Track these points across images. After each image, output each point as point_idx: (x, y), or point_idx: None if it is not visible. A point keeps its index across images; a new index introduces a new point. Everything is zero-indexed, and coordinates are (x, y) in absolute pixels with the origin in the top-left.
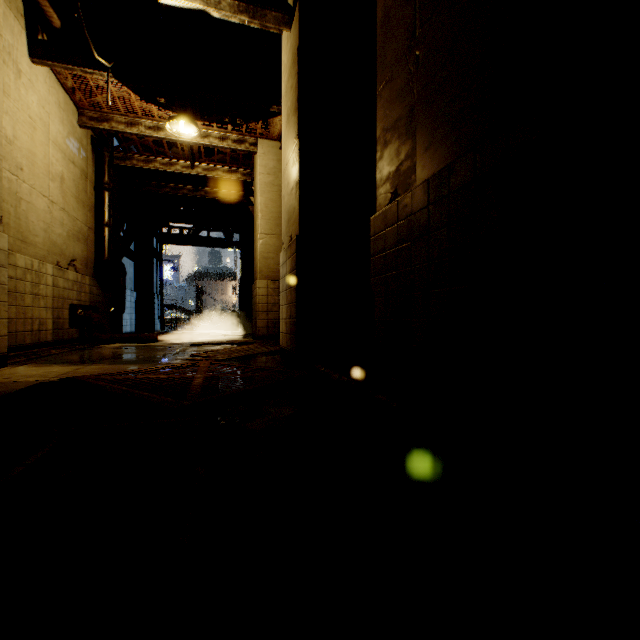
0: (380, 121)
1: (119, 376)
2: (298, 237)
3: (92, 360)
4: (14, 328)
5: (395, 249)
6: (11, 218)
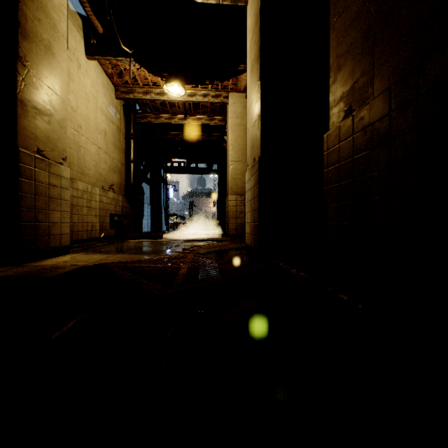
0: (333, 50)
1: (130, 264)
2: (260, 158)
3: (119, 251)
4: (76, 229)
5: (350, 159)
6: (75, 159)
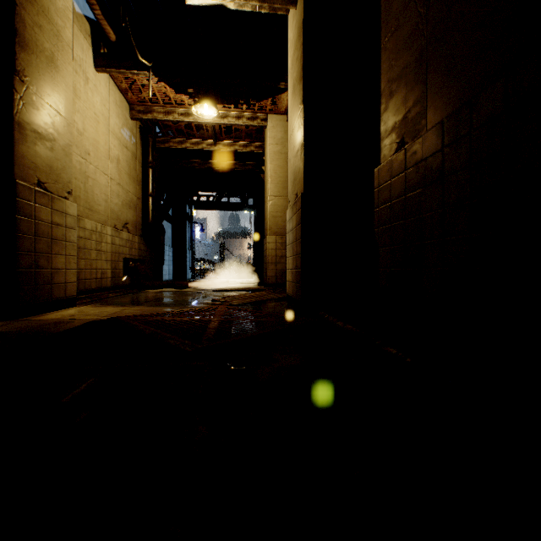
0: (384, 73)
1: (151, 317)
2: (303, 194)
3: (136, 302)
4: (83, 276)
5: (402, 198)
6: (81, 192)
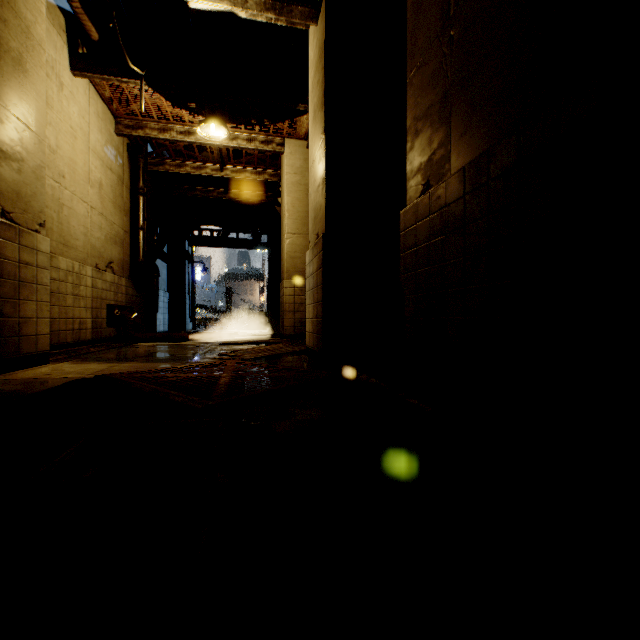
0: (410, 110)
1: (149, 374)
2: (325, 234)
3: (126, 358)
4: (57, 327)
5: (427, 244)
6: (54, 223)
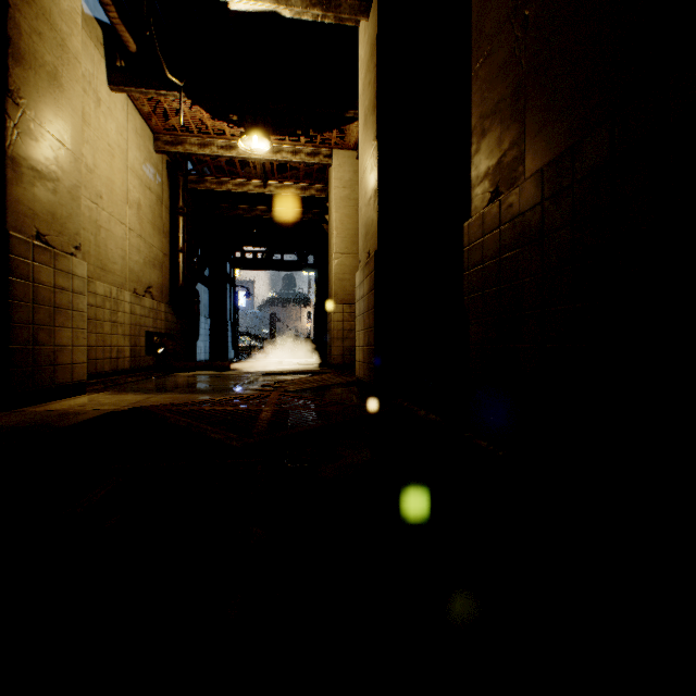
0: (476, 107)
1: (185, 407)
2: (377, 252)
3: (164, 389)
4: (94, 355)
5: (496, 260)
6: (91, 246)
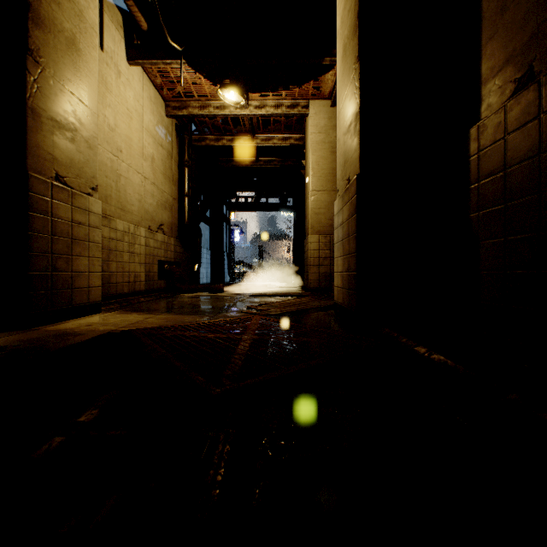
0: None
1: (169, 332)
2: (358, 176)
3: (164, 309)
4: (115, 280)
5: (532, 160)
6: (113, 191)
